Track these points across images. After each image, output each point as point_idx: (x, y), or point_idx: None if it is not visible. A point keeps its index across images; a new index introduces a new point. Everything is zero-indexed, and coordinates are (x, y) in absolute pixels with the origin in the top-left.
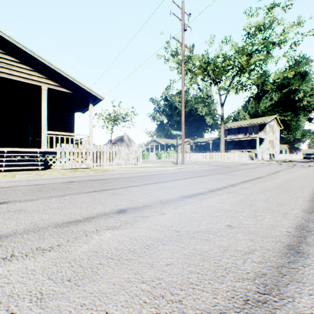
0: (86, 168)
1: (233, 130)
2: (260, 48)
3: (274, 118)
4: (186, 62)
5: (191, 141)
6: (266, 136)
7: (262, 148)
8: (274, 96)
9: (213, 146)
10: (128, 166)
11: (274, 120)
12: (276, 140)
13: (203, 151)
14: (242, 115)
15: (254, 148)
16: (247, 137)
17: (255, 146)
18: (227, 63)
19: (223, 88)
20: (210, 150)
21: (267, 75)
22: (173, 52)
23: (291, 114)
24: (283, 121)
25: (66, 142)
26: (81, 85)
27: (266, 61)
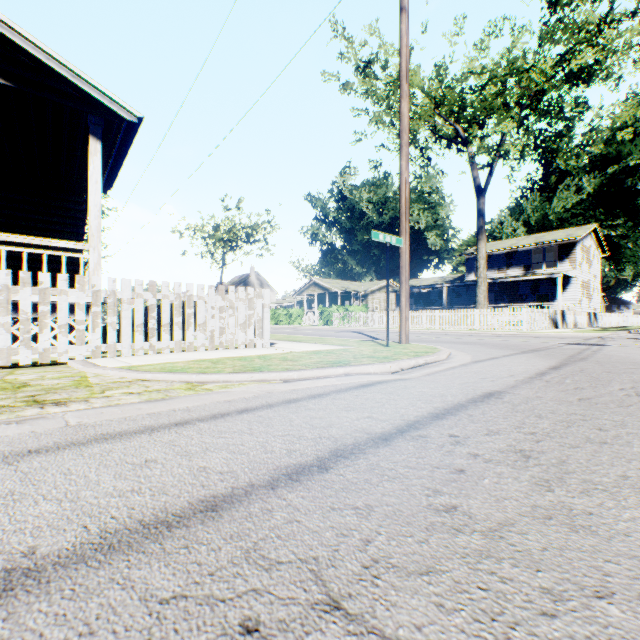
0: (44, 364)
1: (495, 259)
2: (591, 36)
3: (590, 231)
4: (391, 90)
5: (397, 285)
6: (576, 271)
7: (567, 299)
8: (586, 184)
9: (449, 297)
10: (213, 356)
11: (591, 235)
12: (595, 282)
13: (426, 308)
14: (509, 227)
15: (548, 301)
16: (532, 274)
17: (549, 295)
18: (494, 90)
19: (489, 147)
20: (443, 304)
21: (567, 138)
22: (362, 62)
23: (623, 224)
24: (607, 240)
25: (56, 277)
26: (42, 54)
27: (612, 64)
